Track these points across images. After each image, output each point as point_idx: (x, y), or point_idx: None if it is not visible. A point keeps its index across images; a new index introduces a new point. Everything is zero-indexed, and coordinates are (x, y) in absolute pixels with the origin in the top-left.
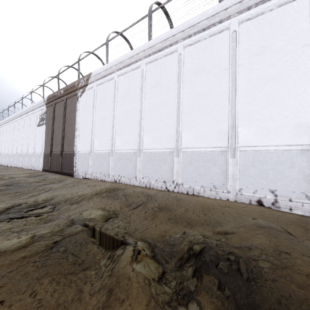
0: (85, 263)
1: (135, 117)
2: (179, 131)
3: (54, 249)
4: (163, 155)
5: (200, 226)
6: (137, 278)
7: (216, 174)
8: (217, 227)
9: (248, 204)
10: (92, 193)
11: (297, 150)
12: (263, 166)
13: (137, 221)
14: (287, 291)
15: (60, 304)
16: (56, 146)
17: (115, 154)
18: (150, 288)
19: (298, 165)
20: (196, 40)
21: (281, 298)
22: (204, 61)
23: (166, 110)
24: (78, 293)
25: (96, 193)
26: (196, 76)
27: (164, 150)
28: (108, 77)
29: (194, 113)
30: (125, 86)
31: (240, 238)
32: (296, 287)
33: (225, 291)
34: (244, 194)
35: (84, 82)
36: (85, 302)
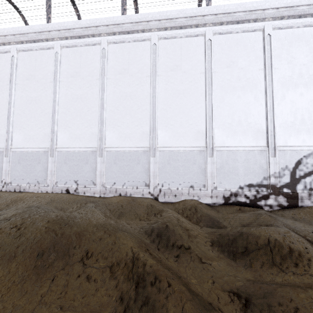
0: None
1: None
2: (10, 131)
3: None
4: None
5: None
6: None
7: (40, 171)
8: None
9: (59, 193)
10: None
11: (90, 151)
12: (71, 163)
13: None
14: None
15: None
16: None
17: None
18: None
19: (90, 161)
20: (29, 49)
21: None
22: (35, 70)
23: None
24: None
25: None
26: (28, 81)
27: None
28: None
29: (25, 116)
30: None
31: None
32: None
33: None
34: (59, 186)
35: None
36: None
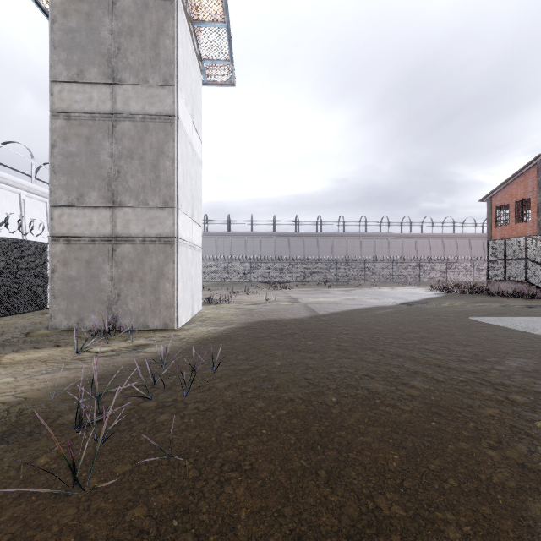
0: None
1: None
2: None
3: None
4: None
5: None
6: None
7: None
8: None
9: None
10: None
11: None
12: None
13: None
14: None
15: None
16: None
17: None
18: None
19: None
20: None
21: None
22: None
23: None
24: None
25: None
26: None
27: None
28: None
29: None
30: None
31: None
32: None
33: None
34: None
35: None
36: None
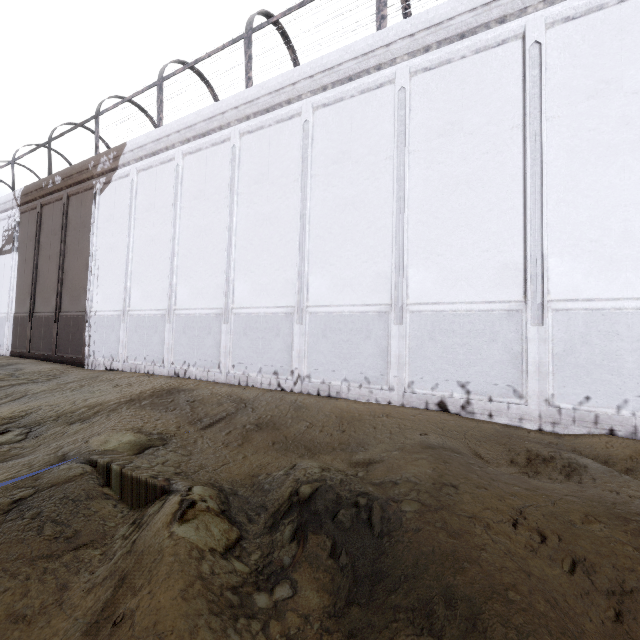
0: (80, 535)
1: (218, 242)
2: (304, 272)
3: (14, 513)
4: (273, 319)
5: (329, 454)
6: (175, 547)
7: (370, 355)
8: (358, 453)
9: (422, 410)
10: (121, 400)
11: (501, 311)
12: (448, 339)
13: (208, 451)
14: (431, 544)
15: (16, 613)
16: (45, 299)
17: (177, 317)
18: (201, 564)
19: (503, 337)
20: (337, 98)
21: (419, 556)
22: (351, 140)
23: (280, 230)
24: (58, 590)
25: (129, 400)
26: (336, 167)
27: (275, 311)
28: (163, 155)
29: (332, 239)
30: (199, 177)
31: (389, 468)
32: (446, 537)
33: (341, 558)
34: (418, 393)
35: (109, 163)
36: (72, 606)
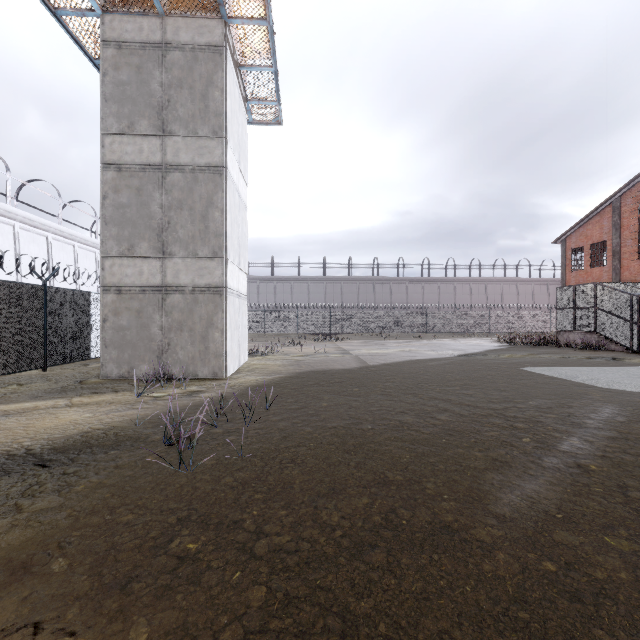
0: None
1: None
2: None
3: None
4: None
5: None
6: None
7: None
8: None
9: None
10: None
11: None
12: None
13: None
14: None
15: None
16: None
17: None
18: None
19: None
20: None
21: None
22: None
23: None
24: None
25: None
26: None
27: None
28: None
29: None
30: None
31: None
32: None
33: None
34: None
35: None
36: None
